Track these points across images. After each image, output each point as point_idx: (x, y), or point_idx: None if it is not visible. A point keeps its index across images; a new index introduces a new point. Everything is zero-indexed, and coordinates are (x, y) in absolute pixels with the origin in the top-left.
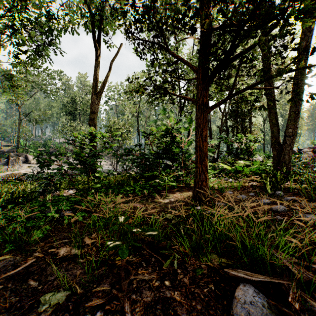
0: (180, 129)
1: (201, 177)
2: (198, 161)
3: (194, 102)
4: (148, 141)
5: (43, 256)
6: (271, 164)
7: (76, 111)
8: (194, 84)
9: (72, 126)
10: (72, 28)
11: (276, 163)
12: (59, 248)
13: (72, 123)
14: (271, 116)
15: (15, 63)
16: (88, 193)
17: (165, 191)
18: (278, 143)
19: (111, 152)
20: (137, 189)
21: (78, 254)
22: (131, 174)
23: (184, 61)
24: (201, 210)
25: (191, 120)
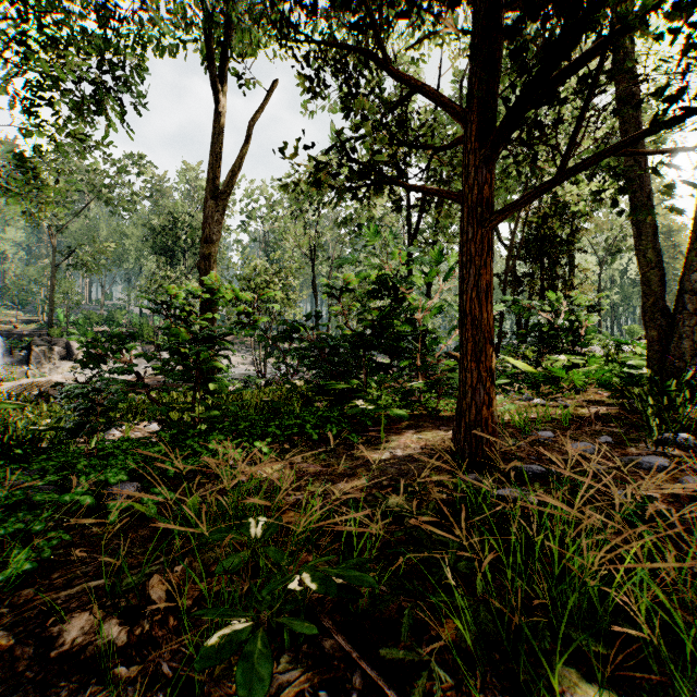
0: (414, 277)
1: (476, 395)
2: (469, 353)
3: (456, 200)
4: (336, 308)
5: (11, 646)
6: (637, 361)
7: (178, 245)
8: (452, 161)
9: (169, 278)
10: (157, 42)
11: (656, 359)
12: (68, 615)
13: (168, 272)
14: (642, 242)
15: (26, 128)
16: (189, 432)
17: (378, 429)
18: (660, 310)
19: (252, 334)
20: (308, 425)
21: (119, 641)
22: (296, 385)
23: (431, 93)
24: (486, 490)
25: (440, 256)
